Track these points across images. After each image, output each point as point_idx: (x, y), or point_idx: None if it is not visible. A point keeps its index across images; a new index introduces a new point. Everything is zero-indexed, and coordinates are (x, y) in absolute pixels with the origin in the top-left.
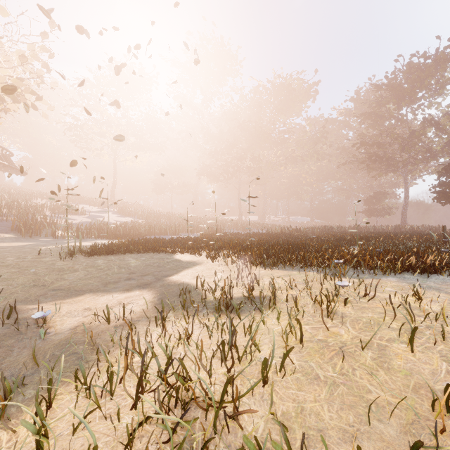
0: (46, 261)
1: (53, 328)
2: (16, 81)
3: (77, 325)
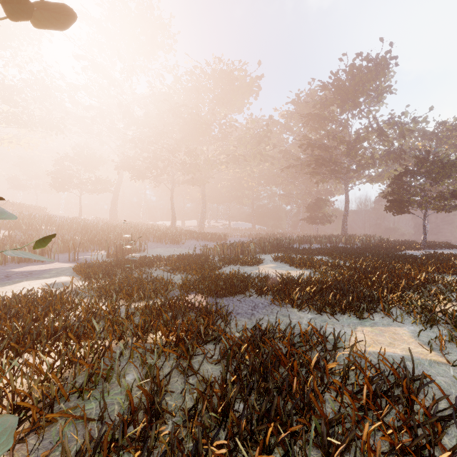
0: None
1: None
2: None
3: None
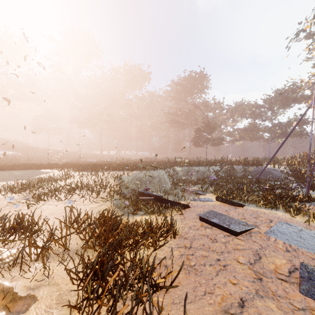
0: None
1: None
2: None
3: None
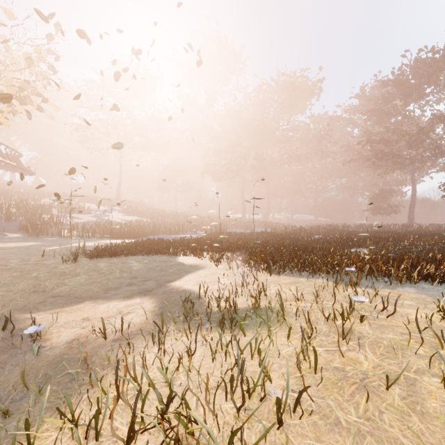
0: (49, 264)
1: (48, 340)
2: (23, 83)
3: (74, 338)
